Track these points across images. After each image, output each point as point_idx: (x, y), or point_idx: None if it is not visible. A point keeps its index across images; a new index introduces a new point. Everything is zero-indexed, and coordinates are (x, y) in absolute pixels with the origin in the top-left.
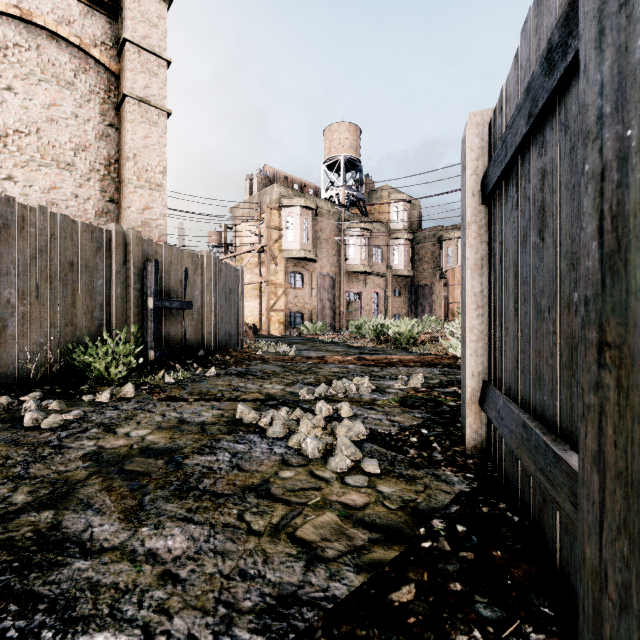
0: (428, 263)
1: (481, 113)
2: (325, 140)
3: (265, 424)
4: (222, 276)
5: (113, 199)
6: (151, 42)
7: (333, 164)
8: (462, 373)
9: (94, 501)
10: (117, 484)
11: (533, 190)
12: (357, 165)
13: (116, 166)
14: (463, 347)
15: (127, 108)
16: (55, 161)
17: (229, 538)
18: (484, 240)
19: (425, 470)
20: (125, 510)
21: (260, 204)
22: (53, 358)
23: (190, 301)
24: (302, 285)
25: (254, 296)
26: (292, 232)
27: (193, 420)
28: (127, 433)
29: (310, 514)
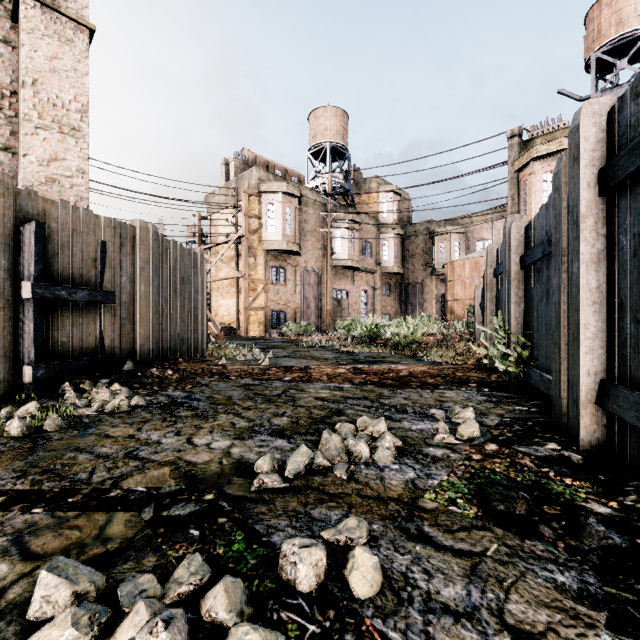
0: (419, 260)
1: None
2: (310, 126)
3: None
4: (169, 259)
5: (8, 147)
6: None
7: (318, 152)
8: None
9: None
10: None
11: None
12: (344, 154)
13: (13, 100)
14: None
15: (21, 11)
16: None
17: None
18: None
19: None
20: None
21: (237, 190)
22: None
23: (110, 291)
24: (284, 281)
25: (231, 293)
26: (273, 221)
27: None
28: None
29: None
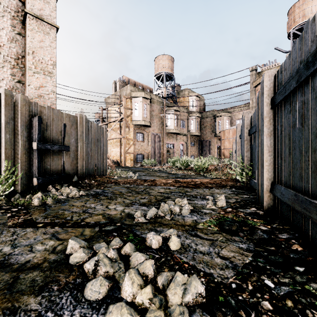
0: (208, 129)
1: None
2: (155, 64)
3: (88, 271)
4: (91, 130)
5: (20, 81)
6: None
7: (159, 77)
8: None
9: None
10: None
11: None
12: (172, 77)
13: (22, 60)
14: None
15: (27, 21)
16: None
17: None
18: None
19: None
20: None
21: (120, 96)
22: None
23: (67, 145)
24: (143, 139)
25: (117, 145)
26: (137, 111)
27: (17, 260)
28: None
29: None
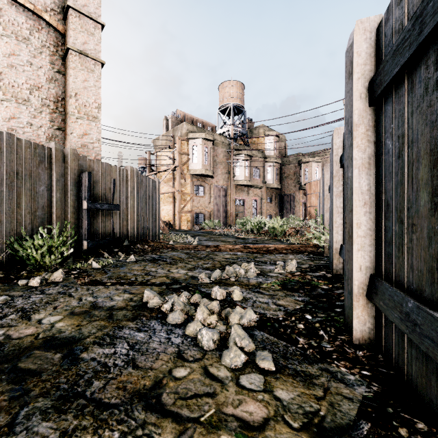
0: (291, 179)
1: (368, 20)
2: (219, 93)
3: (166, 309)
4: (143, 186)
5: (60, 127)
6: (89, 9)
7: (225, 110)
8: (347, 266)
9: None
10: None
11: None
12: (242, 110)
13: (62, 103)
14: (348, 242)
15: (70, 58)
16: (14, 97)
17: None
18: (371, 140)
19: (319, 365)
20: None
21: (173, 137)
22: None
23: (117, 204)
24: (203, 194)
25: (169, 202)
26: (196, 156)
27: (104, 305)
28: (40, 320)
29: None
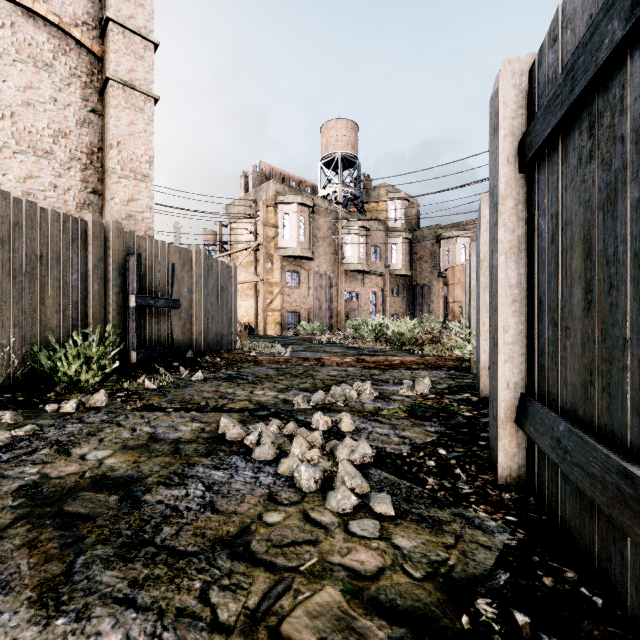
0: (426, 262)
1: (518, 59)
2: (322, 137)
3: (251, 442)
4: (213, 273)
5: (96, 190)
6: (136, 23)
7: (330, 161)
8: (492, 383)
9: (5, 566)
10: (46, 536)
11: (634, 122)
12: (355, 163)
13: (99, 155)
14: (493, 351)
15: (110, 92)
16: (32, 148)
17: (181, 639)
18: (522, 218)
19: (452, 510)
20: (43, 583)
21: (256, 201)
22: (17, 362)
23: (177, 299)
24: (299, 284)
25: (250, 295)
26: (288, 230)
27: (167, 436)
28: (83, 455)
29: (303, 589)
